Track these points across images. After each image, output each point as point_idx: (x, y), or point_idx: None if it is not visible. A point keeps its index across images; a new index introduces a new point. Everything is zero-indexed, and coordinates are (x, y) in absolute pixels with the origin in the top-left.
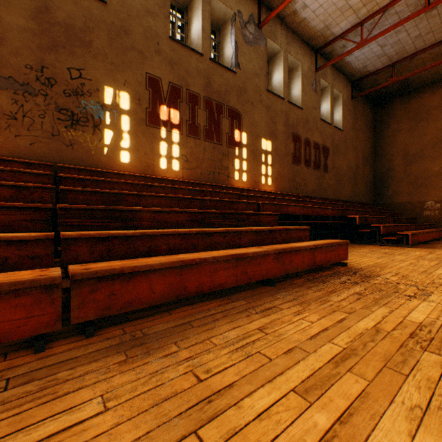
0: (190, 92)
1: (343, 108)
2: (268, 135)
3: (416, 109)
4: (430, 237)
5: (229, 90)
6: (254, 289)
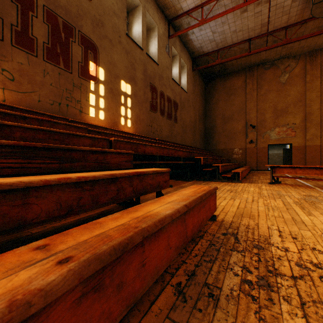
0: None
1: (187, 76)
2: (128, 79)
3: (229, 87)
4: (246, 173)
5: (82, 14)
6: None
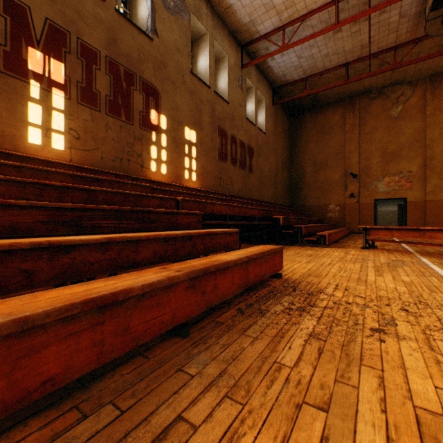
0: (83, 44)
1: (266, 112)
2: (193, 124)
3: (322, 123)
4: (338, 237)
5: (144, 58)
6: (149, 351)
